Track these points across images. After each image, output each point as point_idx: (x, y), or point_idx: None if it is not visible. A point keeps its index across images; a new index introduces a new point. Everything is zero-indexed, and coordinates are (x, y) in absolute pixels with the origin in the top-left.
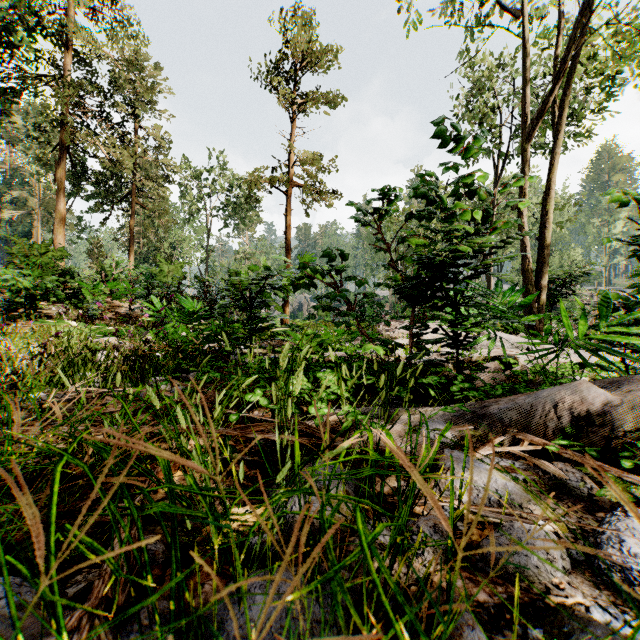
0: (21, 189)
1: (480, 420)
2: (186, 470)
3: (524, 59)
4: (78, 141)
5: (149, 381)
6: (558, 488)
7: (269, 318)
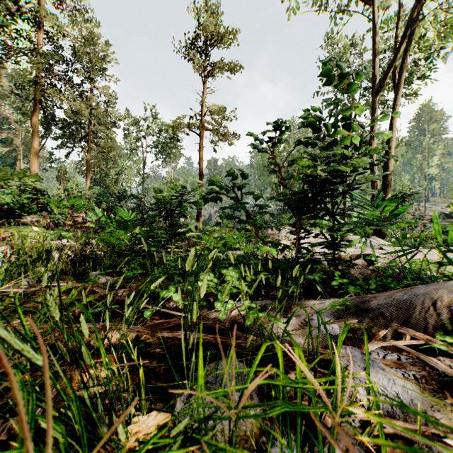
0: (9, 132)
1: (363, 314)
2: (85, 384)
3: (373, 36)
4: (48, 96)
5: (89, 275)
6: (448, 385)
7: (185, 225)
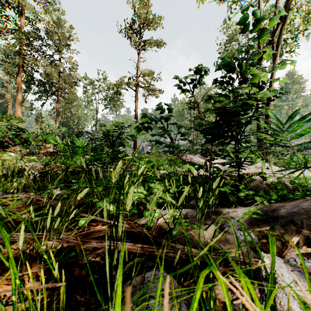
0: (2, 89)
1: (274, 221)
2: None
3: None
4: (29, 63)
5: (48, 188)
6: None
7: (123, 151)
